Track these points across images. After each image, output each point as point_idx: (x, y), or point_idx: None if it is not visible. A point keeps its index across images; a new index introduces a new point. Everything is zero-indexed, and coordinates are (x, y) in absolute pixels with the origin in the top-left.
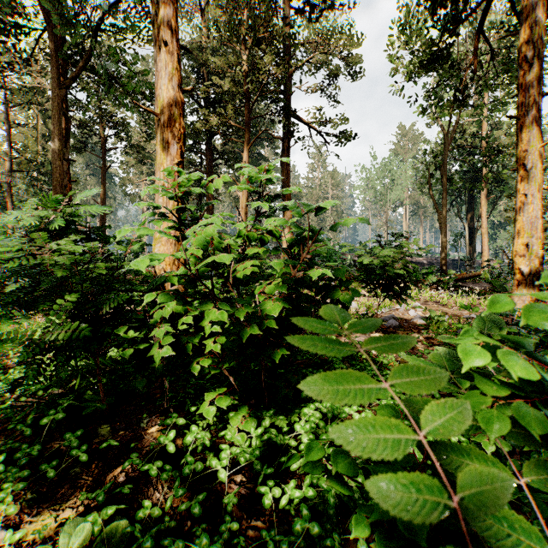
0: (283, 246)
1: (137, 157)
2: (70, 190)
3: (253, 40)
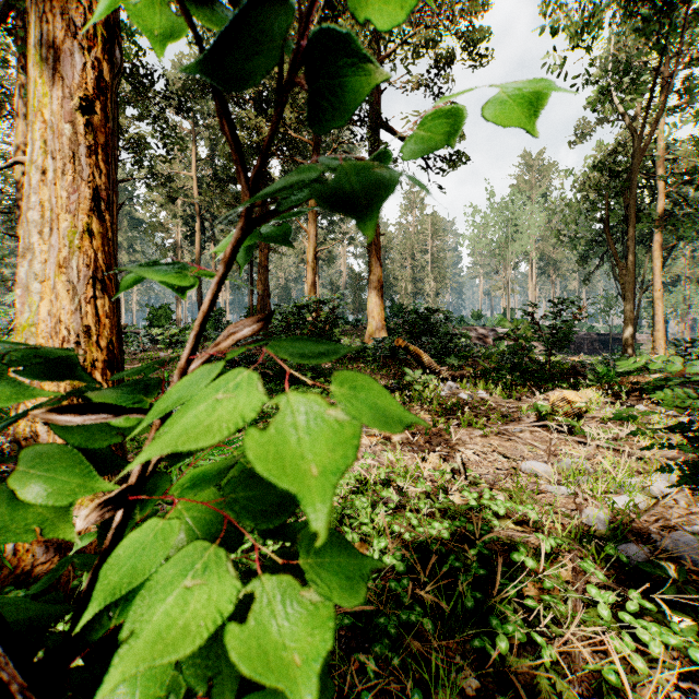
0: (369, 317)
1: (166, 195)
2: None
3: (324, 5)
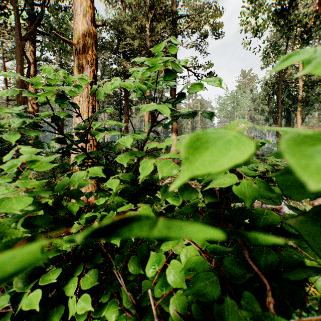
0: (172, 145)
1: None
2: (37, 110)
3: (153, 14)
